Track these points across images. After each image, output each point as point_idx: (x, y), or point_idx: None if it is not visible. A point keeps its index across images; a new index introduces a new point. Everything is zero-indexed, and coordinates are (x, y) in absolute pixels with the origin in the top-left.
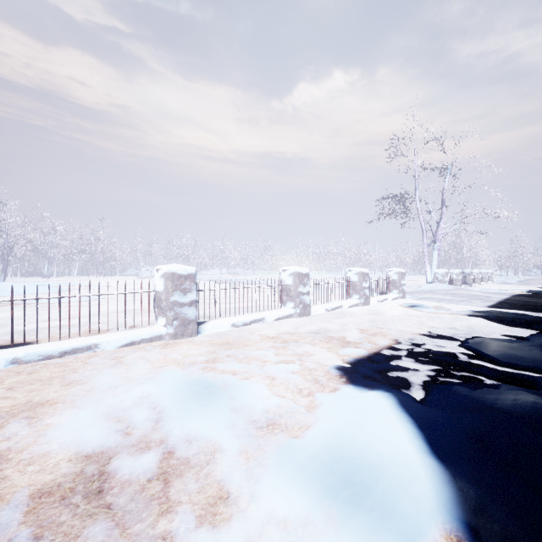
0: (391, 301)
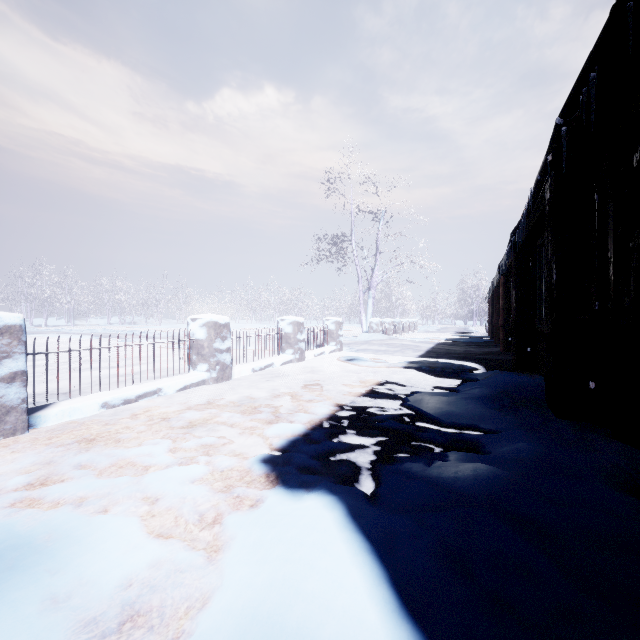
0: (329, 354)
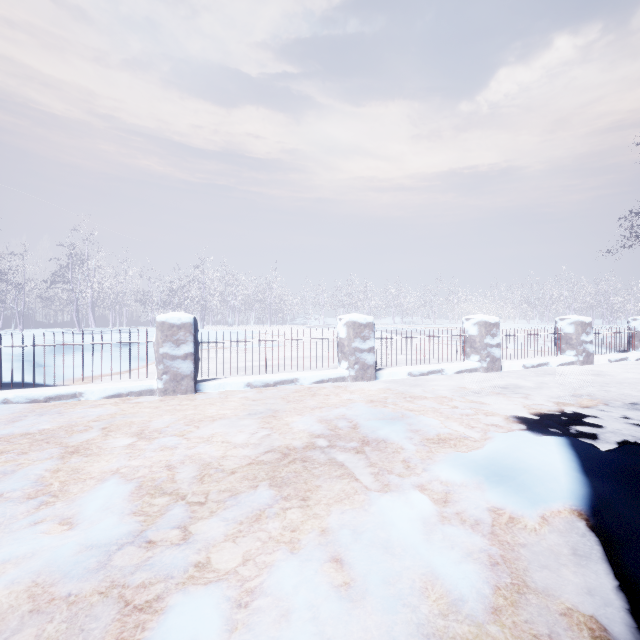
0: (636, 361)
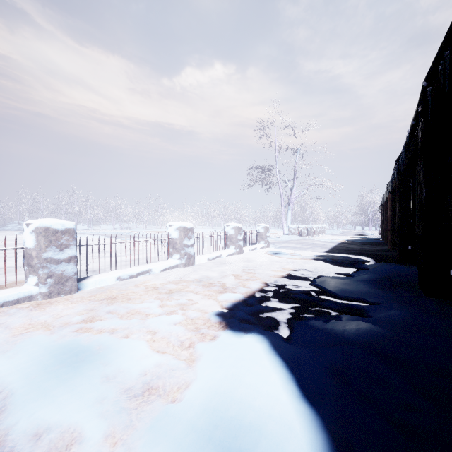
0: (259, 249)
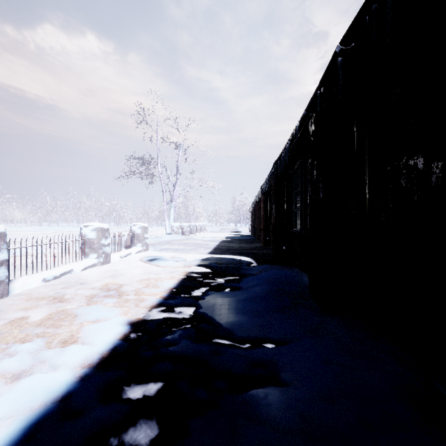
0: (135, 254)
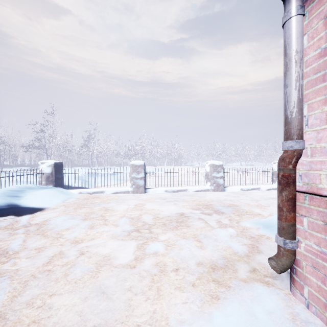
0: None
